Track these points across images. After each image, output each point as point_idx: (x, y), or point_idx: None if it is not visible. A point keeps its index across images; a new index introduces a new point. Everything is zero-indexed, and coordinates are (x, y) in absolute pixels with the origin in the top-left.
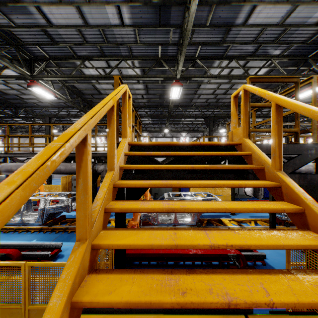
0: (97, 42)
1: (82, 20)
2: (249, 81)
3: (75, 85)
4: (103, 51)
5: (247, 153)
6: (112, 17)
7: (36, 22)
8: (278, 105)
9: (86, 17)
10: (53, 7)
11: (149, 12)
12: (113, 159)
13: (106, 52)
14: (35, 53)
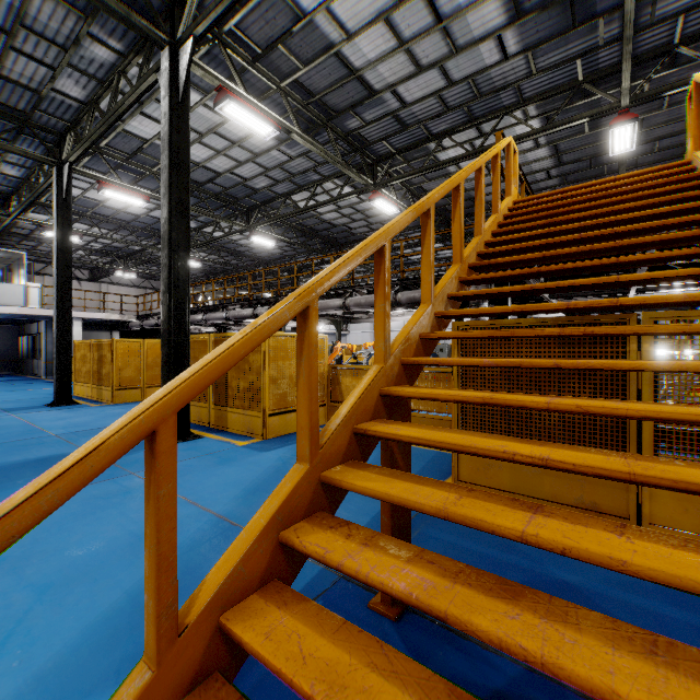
0: (463, 103)
1: (444, 80)
2: None
3: (424, 186)
4: (472, 112)
5: (685, 168)
6: (488, 55)
7: (387, 109)
8: None
9: (450, 74)
10: (410, 82)
11: (551, 18)
12: (497, 203)
13: (477, 112)
14: (379, 153)
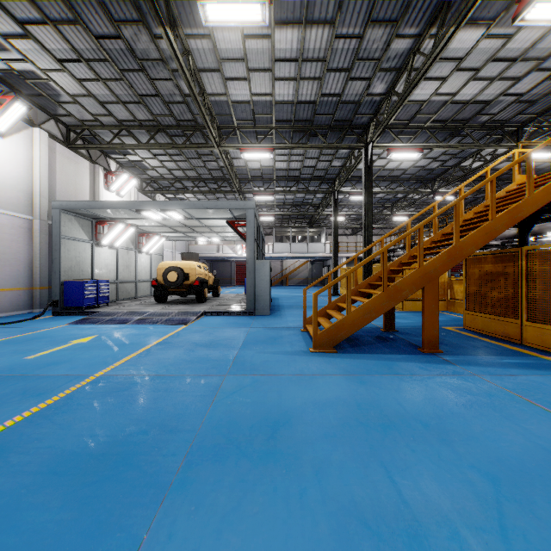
0: None
1: (547, 71)
2: None
3: None
4: None
5: None
6: None
7: (508, 102)
8: None
9: (549, 67)
10: (515, 85)
11: None
12: (487, 195)
13: None
14: (520, 121)
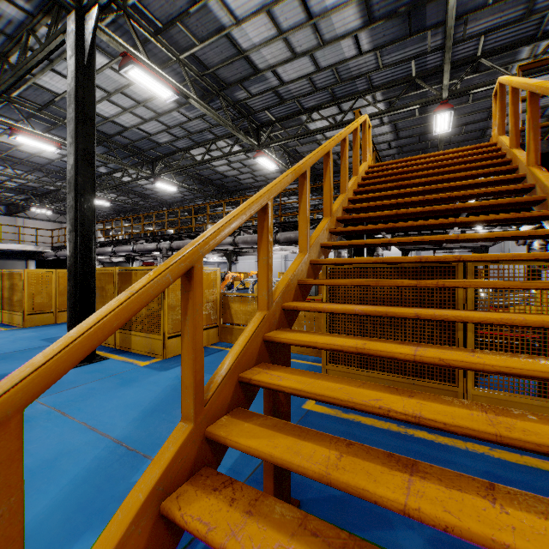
0: (328, 86)
1: (314, 66)
2: (517, 71)
3: (297, 149)
4: (335, 94)
5: (495, 148)
6: (347, 50)
7: (269, 85)
8: (514, 87)
9: (318, 62)
10: (287, 65)
11: (394, 26)
12: (357, 167)
13: (338, 94)
14: (262, 120)
